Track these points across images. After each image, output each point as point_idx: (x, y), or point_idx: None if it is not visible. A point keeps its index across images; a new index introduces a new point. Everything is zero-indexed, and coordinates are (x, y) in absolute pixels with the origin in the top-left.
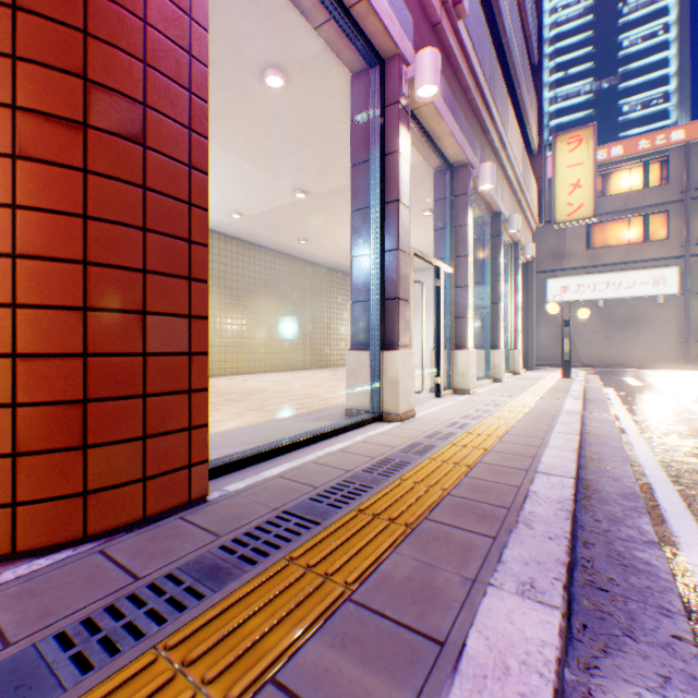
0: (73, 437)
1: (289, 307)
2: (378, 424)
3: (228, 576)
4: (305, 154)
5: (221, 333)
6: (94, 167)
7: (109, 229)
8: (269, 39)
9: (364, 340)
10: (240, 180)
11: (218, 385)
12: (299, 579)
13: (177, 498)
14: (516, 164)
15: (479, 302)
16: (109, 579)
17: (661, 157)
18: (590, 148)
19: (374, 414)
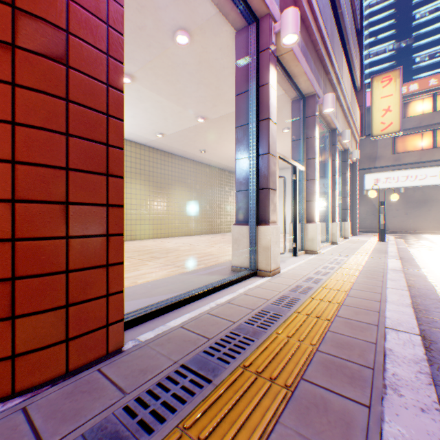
0: (2, 310)
1: (194, 194)
2: (255, 279)
3: None
4: (204, 91)
5: (150, 211)
6: (21, 81)
7: (35, 133)
8: (178, 8)
9: (244, 218)
10: (161, 111)
11: (147, 245)
12: None
13: (96, 353)
14: (347, 95)
15: (321, 190)
16: None
17: None
18: (397, 84)
19: (251, 271)
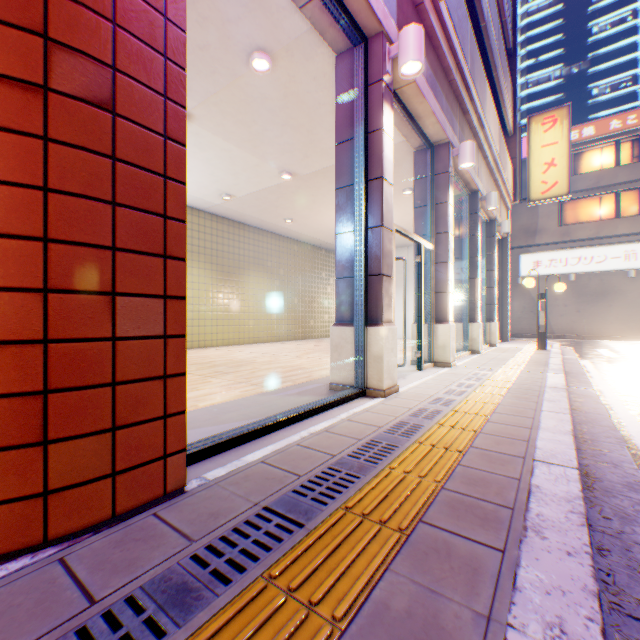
0: (32, 432)
1: (276, 282)
2: (362, 400)
3: (196, 602)
4: (291, 136)
5: (213, 306)
6: (55, 134)
7: (73, 203)
8: (255, 21)
9: (348, 316)
10: (229, 163)
11: (209, 356)
12: (278, 610)
13: (150, 492)
14: (493, 143)
15: (457, 277)
16: (61, 603)
17: (632, 136)
18: (564, 128)
19: (358, 390)
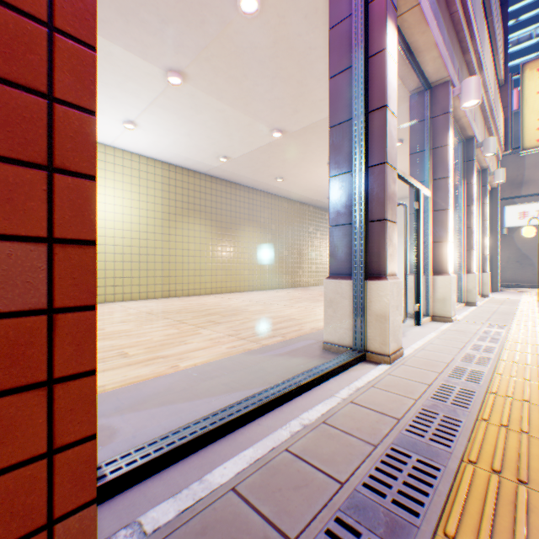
0: None
1: (268, 236)
2: (363, 367)
3: None
4: (280, 90)
5: (213, 258)
6: None
7: None
8: None
9: (343, 268)
10: (223, 124)
11: (207, 304)
12: None
13: None
14: (489, 88)
15: None
16: None
17: None
18: None
19: (357, 353)
